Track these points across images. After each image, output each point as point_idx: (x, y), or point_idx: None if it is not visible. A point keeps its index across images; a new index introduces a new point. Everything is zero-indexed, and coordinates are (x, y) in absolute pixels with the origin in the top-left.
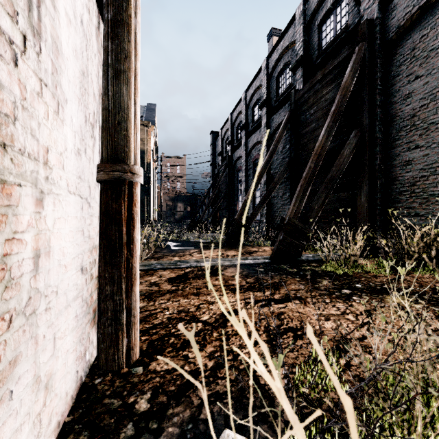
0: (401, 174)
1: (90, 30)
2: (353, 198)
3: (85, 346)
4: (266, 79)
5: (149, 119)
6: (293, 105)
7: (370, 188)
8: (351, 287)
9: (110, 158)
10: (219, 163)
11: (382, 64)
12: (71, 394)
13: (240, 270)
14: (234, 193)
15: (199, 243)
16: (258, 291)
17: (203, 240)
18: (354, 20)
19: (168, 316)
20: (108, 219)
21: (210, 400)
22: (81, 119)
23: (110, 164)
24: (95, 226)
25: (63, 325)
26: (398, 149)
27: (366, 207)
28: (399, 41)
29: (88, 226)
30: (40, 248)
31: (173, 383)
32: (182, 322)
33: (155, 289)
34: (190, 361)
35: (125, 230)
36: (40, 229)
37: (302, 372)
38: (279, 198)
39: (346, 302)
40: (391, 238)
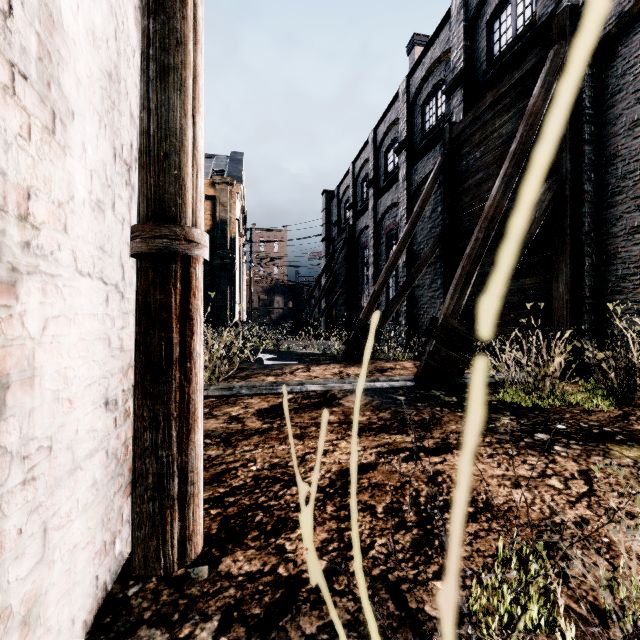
0: (625, 248)
1: (123, 7)
2: (545, 287)
3: (113, 531)
4: (406, 110)
5: (233, 174)
6: (448, 146)
7: (573, 271)
8: (549, 428)
9: (152, 216)
10: (336, 237)
11: (593, 75)
12: (83, 618)
13: (368, 398)
14: (358, 280)
15: (305, 355)
16: (398, 433)
17: (311, 350)
18: (547, 10)
19: (254, 474)
20: (148, 318)
21: (322, 639)
22: (106, 152)
23: (151, 226)
24: (133, 331)
25: (65, 504)
26: (619, 208)
27: (567, 301)
28: (621, 37)
29: (119, 331)
30: (10, 372)
31: (258, 599)
32: (276, 485)
33: (237, 428)
34: (287, 558)
35: (177, 337)
36: (9, 337)
37: (484, 592)
38: (426, 288)
39: (545, 456)
40: (607, 349)
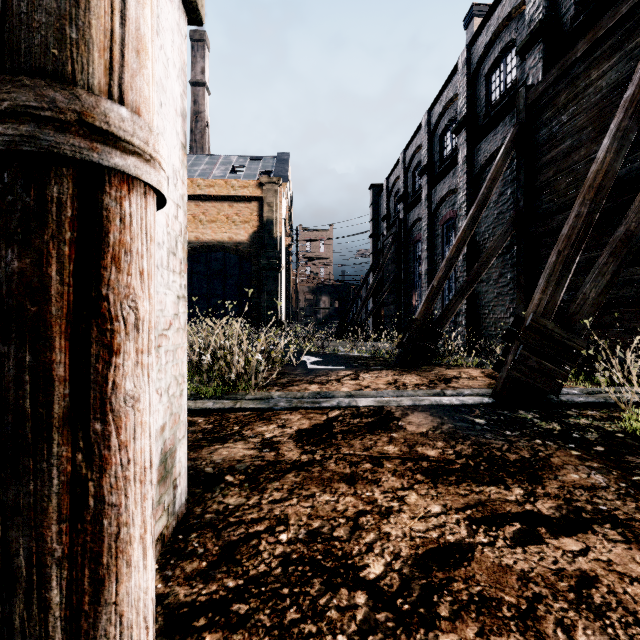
0: None
1: None
2: None
3: None
4: (466, 83)
5: (279, 174)
6: (522, 114)
7: None
8: None
9: (4, 68)
10: (384, 232)
11: None
12: None
13: (435, 420)
14: (409, 277)
15: (353, 358)
16: (491, 482)
17: (359, 353)
18: None
19: (284, 550)
20: None
21: None
22: None
23: None
24: None
25: None
26: None
27: None
28: None
29: None
30: None
31: None
32: (314, 581)
33: (268, 458)
34: None
35: (65, 362)
36: None
37: None
38: (491, 283)
39: None
40: None
